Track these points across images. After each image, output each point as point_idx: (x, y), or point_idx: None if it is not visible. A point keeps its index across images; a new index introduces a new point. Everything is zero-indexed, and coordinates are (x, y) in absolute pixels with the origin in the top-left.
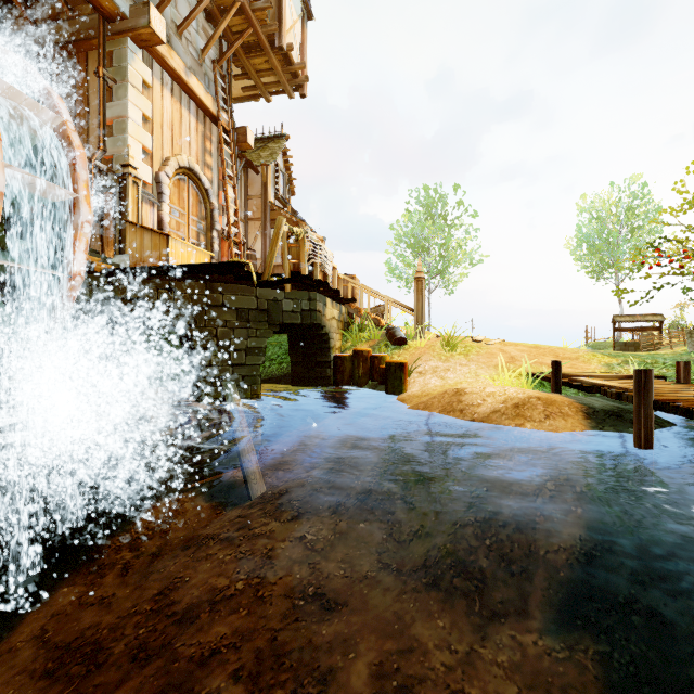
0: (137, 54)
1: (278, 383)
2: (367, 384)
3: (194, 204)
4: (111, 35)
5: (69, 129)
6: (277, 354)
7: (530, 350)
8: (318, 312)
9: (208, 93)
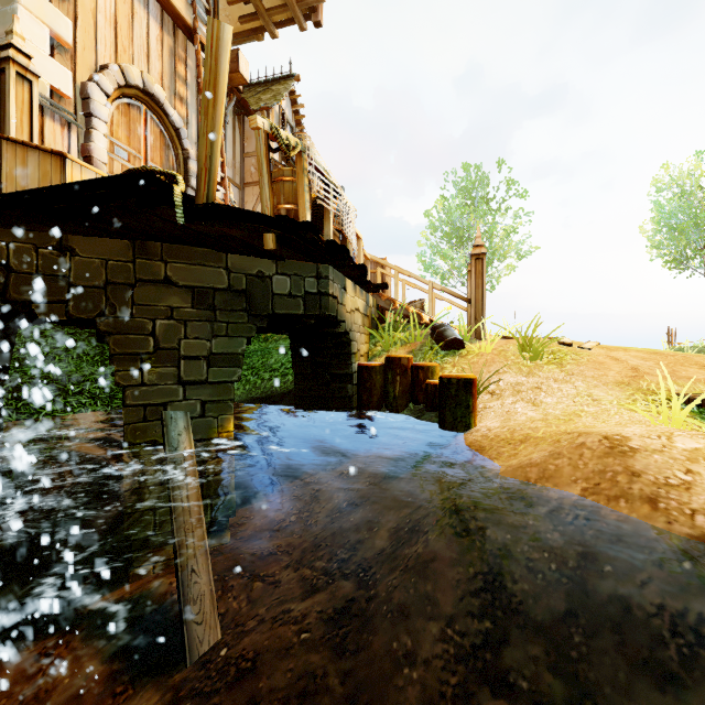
0: None
1: (278, 403)
2: (406, 408)
3: (157, 147)
4: None
5: None
6: (281, 361)
7: (655, 358)
8: (331, 298)
9: None
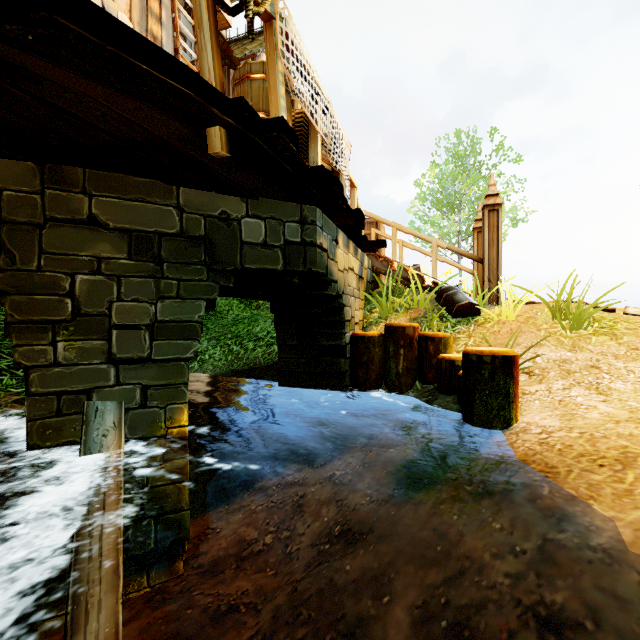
0: None
1: (261, 377)
2: (412, 388)
3: None
4: None
5: None
6: (266, 330)
7: None
8: (320, 250)
9: None
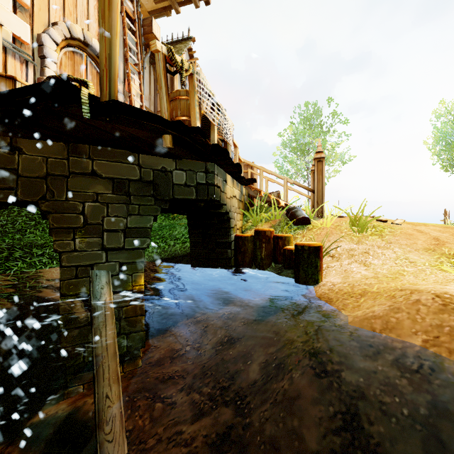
0: None
1: (179, 262)
2: (269, 266)
3: (94, 83)
4: None
5: None
6: (182, 233)
7: (448, 230)
8: (216, 187)
9: None
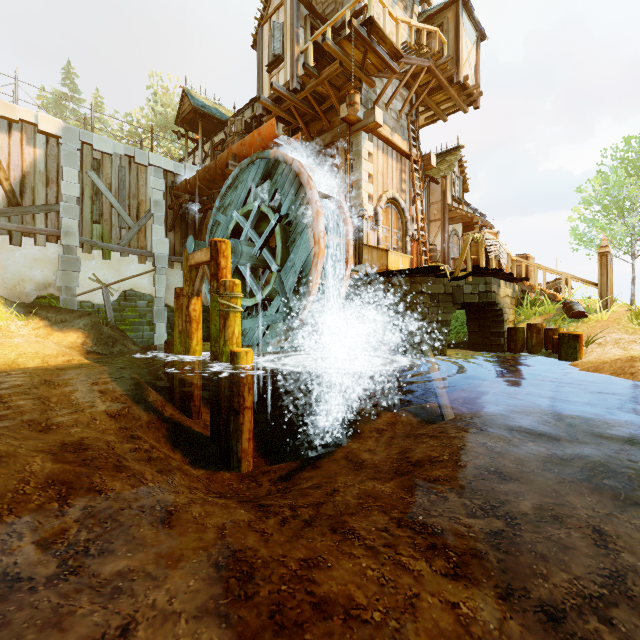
0: (366, 138)
1: (456, 348)
2: (540, 352)
3: (395, 221)
4: (352, 133)
5: (343, 203)
6: (454, 325)
7: None
8: (492, 293)
9: (404, 140)
